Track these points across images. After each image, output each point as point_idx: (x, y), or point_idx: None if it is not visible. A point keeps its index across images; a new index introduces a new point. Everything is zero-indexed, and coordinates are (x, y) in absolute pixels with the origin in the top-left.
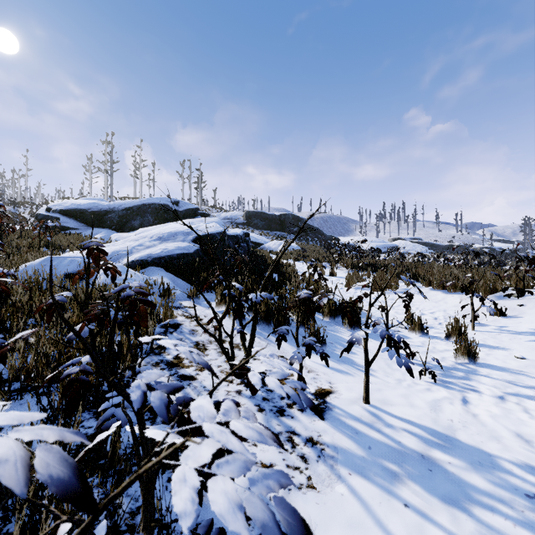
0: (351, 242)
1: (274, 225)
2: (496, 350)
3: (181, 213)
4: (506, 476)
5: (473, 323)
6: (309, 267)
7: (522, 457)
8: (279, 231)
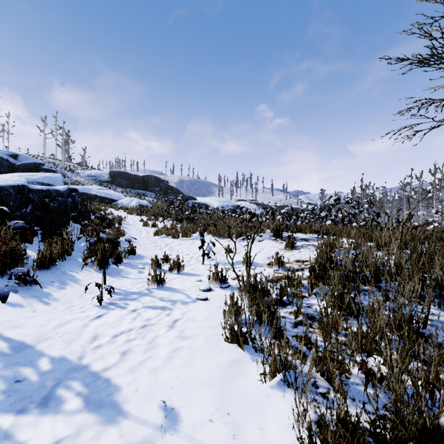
0: (205, 201)
1: (137, 184)
2: (193, 277)
3: (20, 167)
4: (25, 369)
5: (203, 259)
6: (142, 221)
7: (67, 352)
8: (142, 189)
